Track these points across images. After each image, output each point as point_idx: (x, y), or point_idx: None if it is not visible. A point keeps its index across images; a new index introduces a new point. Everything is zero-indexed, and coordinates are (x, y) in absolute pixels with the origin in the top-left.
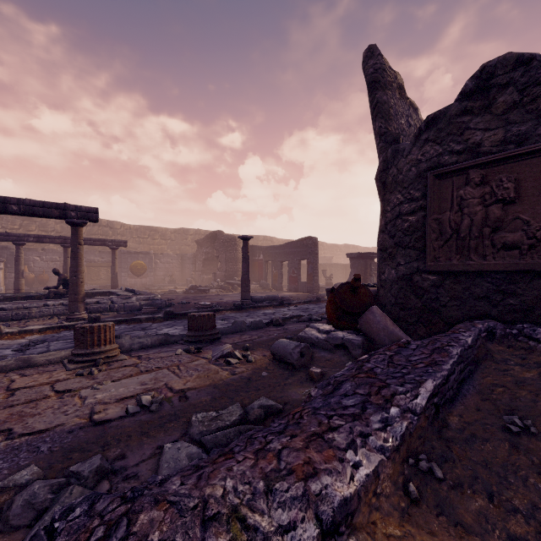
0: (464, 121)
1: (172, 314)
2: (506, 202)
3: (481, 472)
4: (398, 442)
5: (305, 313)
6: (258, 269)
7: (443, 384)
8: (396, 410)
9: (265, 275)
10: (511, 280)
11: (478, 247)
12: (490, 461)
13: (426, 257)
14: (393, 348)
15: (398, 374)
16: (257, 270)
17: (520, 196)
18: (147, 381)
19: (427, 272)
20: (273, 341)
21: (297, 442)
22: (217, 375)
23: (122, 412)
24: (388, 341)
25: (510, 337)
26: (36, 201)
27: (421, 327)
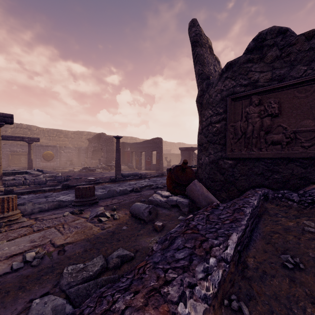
0: (248, 66)
1: (67, 186)
2: (273, 116)
3: (273, 304)
4: (216, 289)
5: (154, 183)
6: (127, 156)
7: (242, 235)
8: (214, 260)
9: (131, 160)
10: (276, 163)
11: (257, 143)
12: (278, 294)
13: (226, 149)
14: (209, 209)
15: (213, 229)
16: (126, 157)
17: (281, 112)
18: (36, 239)
19: (227, 158)
20: (132, 203)
21: (138, 299)
22: (91, 231)
23: (7, 269)
24: (204, 202)
25: (277, 199)
26: None
27: (223, 192)
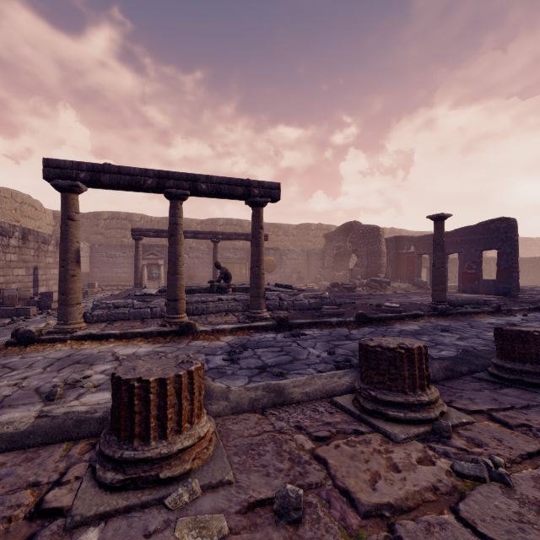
0: None
1: (364, 317)
2: None
3: None
4: None
5: None
6: (406, 264)
7: None
8: None
9: (418, 272)
10: None
11: None
12: None
13: None
14: None
15: None
16: (405, 266)
17: None
18: None
19: None
20: None
21: None
22: None
23: None
24: None
25: None
26: (222, 178)
27: None
